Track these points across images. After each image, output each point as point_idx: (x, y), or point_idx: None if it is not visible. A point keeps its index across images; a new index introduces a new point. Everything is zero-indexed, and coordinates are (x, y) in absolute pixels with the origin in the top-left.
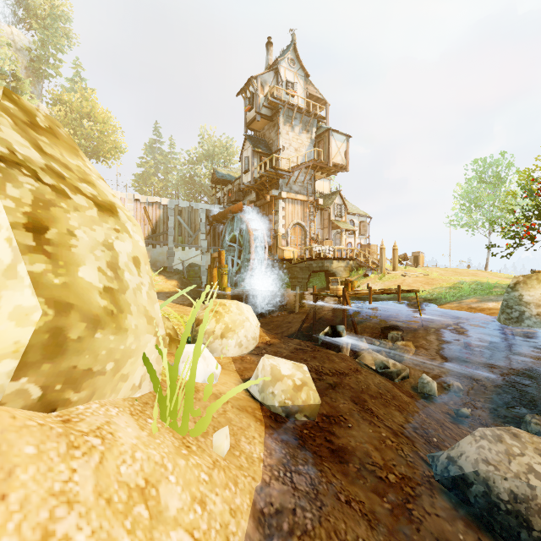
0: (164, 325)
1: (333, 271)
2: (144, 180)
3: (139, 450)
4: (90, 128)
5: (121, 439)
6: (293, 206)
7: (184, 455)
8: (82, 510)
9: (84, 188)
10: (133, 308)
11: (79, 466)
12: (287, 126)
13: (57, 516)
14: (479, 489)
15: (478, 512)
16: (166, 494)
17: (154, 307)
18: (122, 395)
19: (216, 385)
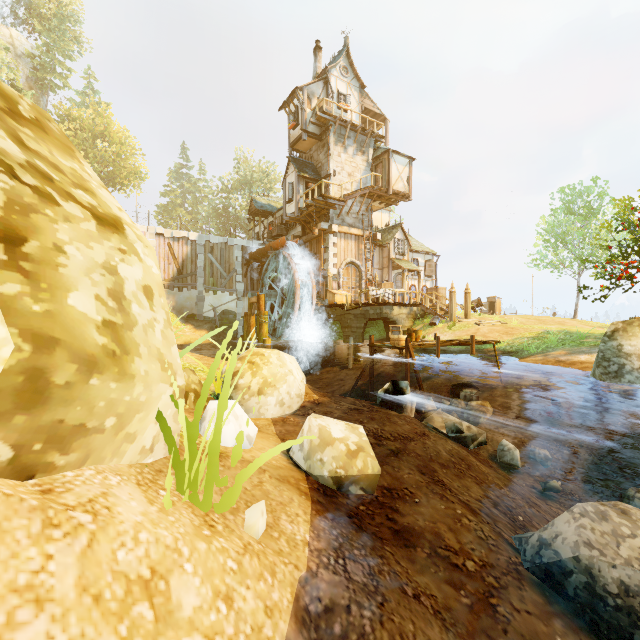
0: (188, 378)
1: (393, 319)
2: (169, 212)
3: (145, 529)
4: (105, 149)
5: (120, 516)
6: (346, 242)
7: (206, 536)
8: (56, 611)
9: (80, 195)
10: (142, 350)
11: (57, 550)
12: (339, 146)
13: (19, 621)
14: (580, 579)
15: (579, 608)
16: (180, 587)
17: (171, 350)
18: (127, 460)
19: (251, 450)
